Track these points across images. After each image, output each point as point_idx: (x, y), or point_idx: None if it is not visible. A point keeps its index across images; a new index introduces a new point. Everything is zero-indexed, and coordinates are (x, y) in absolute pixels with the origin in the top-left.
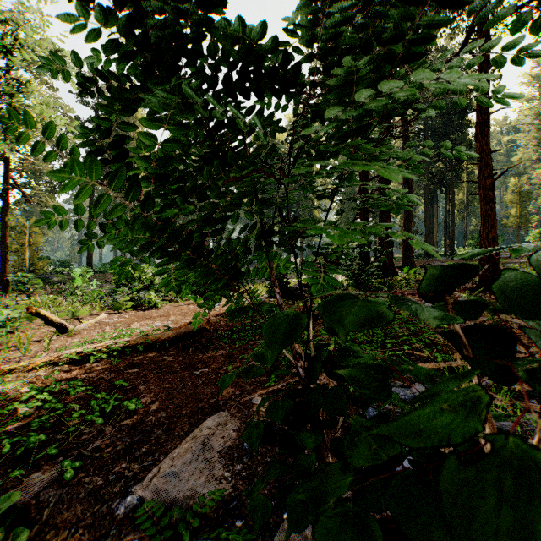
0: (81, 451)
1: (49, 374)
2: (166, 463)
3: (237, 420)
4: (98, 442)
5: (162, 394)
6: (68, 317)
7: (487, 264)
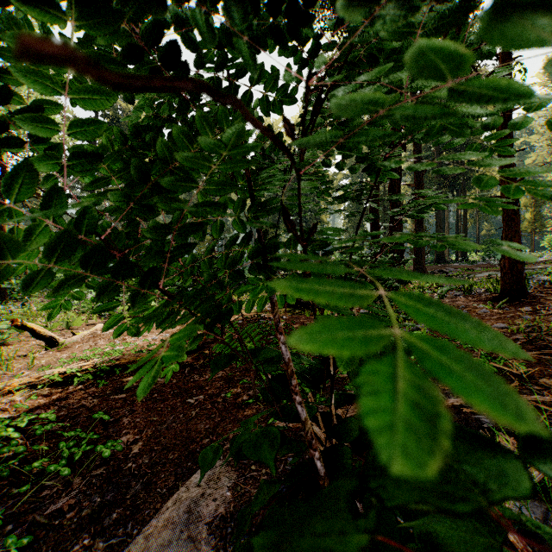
0: (36, 518)
1: (26, 399)
2: (137, 544)
3: (233, 472)
4: (60, 502)
5: (148, 430)
6: (63, 327)
7: (510, 272)
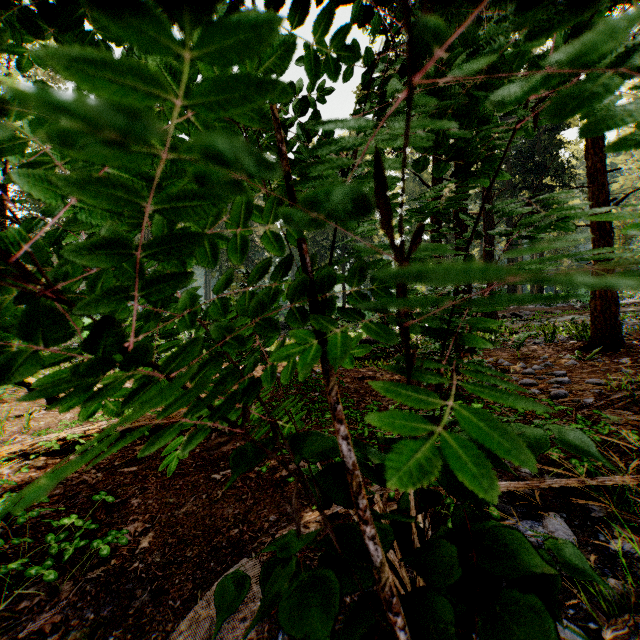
0: None
1: (15, 472)
2: None
3: None
4: (42, 618)
5: (162, 515)
6: None
7: (602, 316)
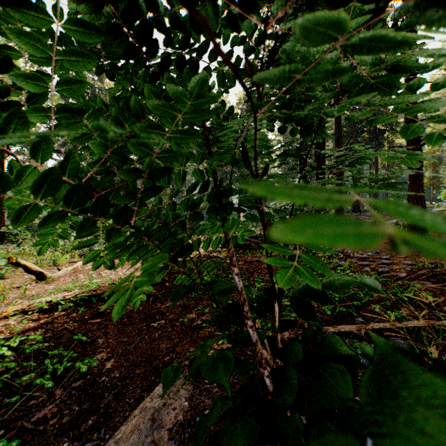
0: (24, 424)
1: (19, 323)
2: None
3: (190, 384)
4: (45, 410)
5: (119, 349)
6: (50, 264)
7: None
